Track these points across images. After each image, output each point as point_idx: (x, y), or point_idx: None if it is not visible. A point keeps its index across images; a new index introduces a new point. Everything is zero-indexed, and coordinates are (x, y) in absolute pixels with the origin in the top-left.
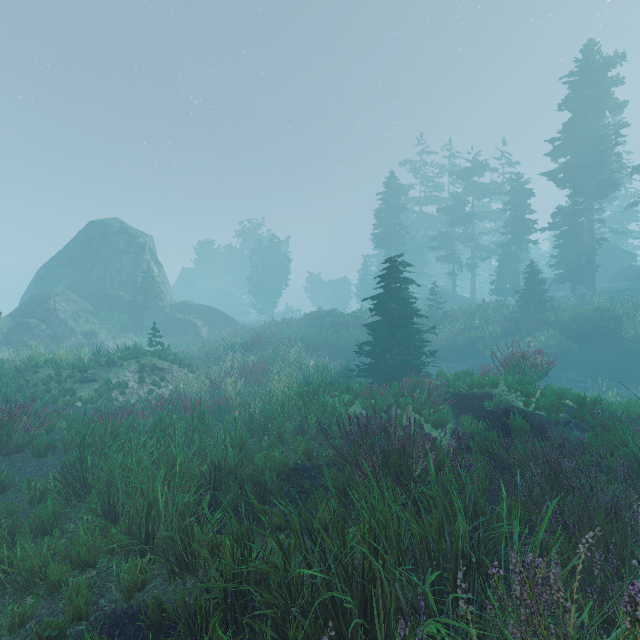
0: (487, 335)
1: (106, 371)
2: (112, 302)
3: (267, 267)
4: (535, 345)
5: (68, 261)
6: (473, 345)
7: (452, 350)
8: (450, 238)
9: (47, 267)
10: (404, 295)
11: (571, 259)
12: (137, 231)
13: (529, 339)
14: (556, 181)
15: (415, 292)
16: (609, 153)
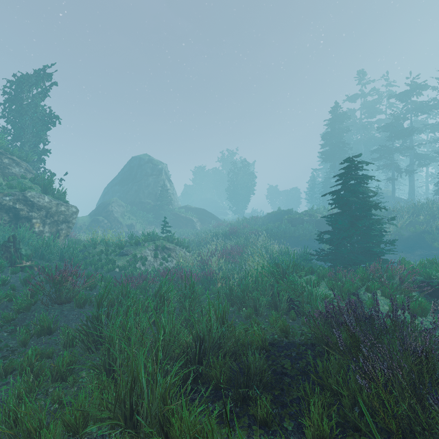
0: (434, 229)
1: (134, 249)
2: (143, 206)
3: (240, 181)
4: None
5: (120, 182)
6: (419, 238)
7: (398, 242)
8: (390, 150)
9: (109, 186)
10: (363, 190)
11: None
12: (157, 161)
13: None
14: None
15: None
16: None
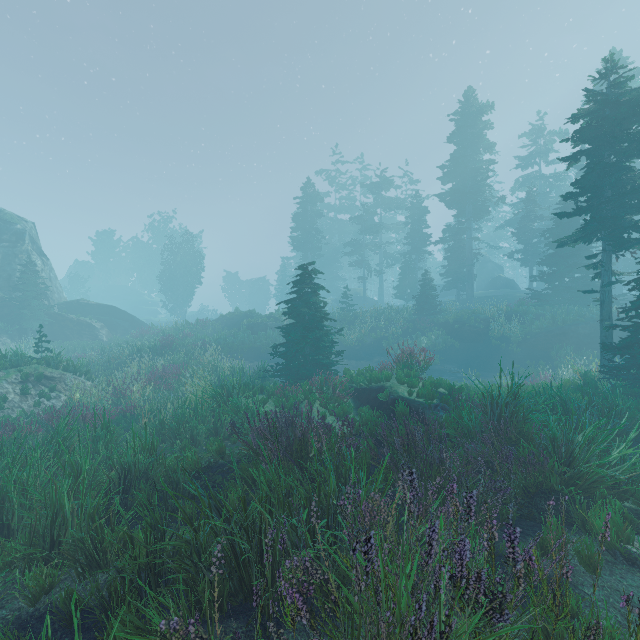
0: (390, 335)
1: None
2: None
3: (179, 264)
4: (428, 343)
5: None
6: (379, 344)
7: (361, 349)
8: (361, 245)
9: None
10: (315, 300)
11: (456, 269)
12: (13, 215)
13: (423, 338)
14: (445, 202)
15: (331, 294)
16: (483, 183)
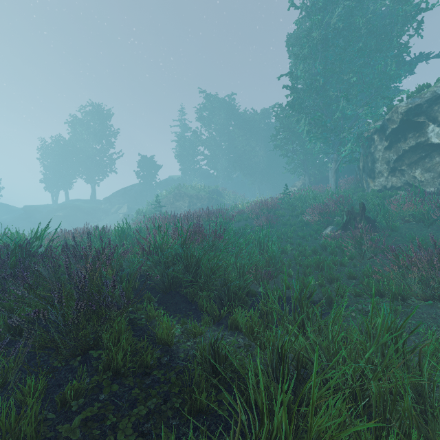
0: None
1: None
2: None
3: None
4: None
5: None
6: None
7: None
8: None
9: None
10: None
11: None
12: None
13: None
14: None
15: None
16: None
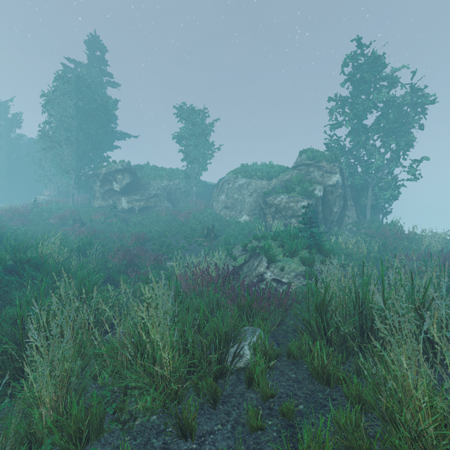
0: None
1: None
2: None
3: None
4: None
5: None
6: None
7: None
8: None
9: None
10: None
11: None
12: None
13: None
14: None
15: None
16: None
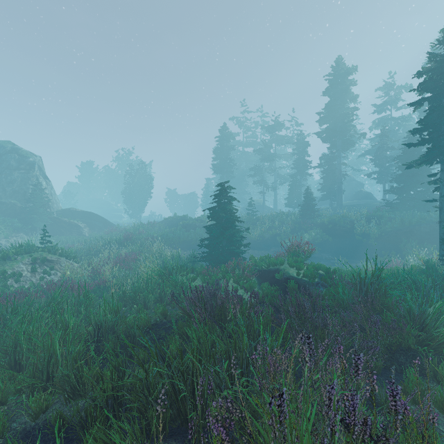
0: (282, 232)
1: (2, 264)
2: (4, 208)
3: (136, 184)
4: (309, 238)
5: None
6: (274, 239)
7: (261, 242)
8: (261, 169)
9: None
10: (230, 208)
11: (329, 186)
12: (27, 152)
13: (306, 234)
14: (322, 138)
15: (240, 204)
16: (349, 124)
